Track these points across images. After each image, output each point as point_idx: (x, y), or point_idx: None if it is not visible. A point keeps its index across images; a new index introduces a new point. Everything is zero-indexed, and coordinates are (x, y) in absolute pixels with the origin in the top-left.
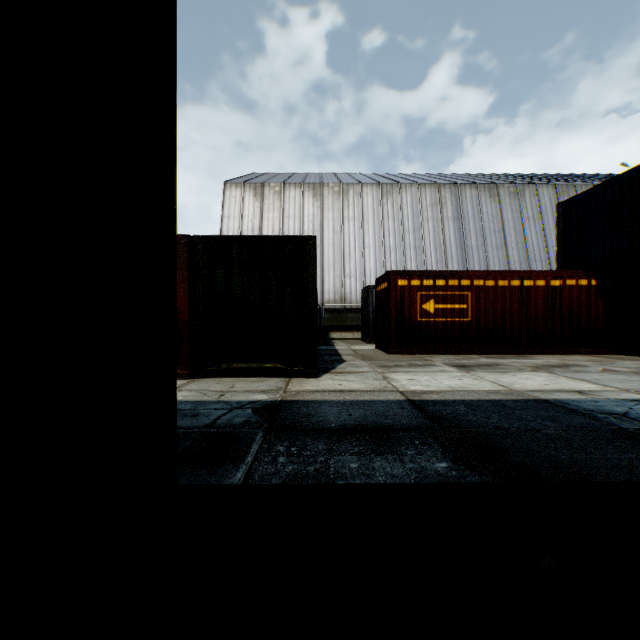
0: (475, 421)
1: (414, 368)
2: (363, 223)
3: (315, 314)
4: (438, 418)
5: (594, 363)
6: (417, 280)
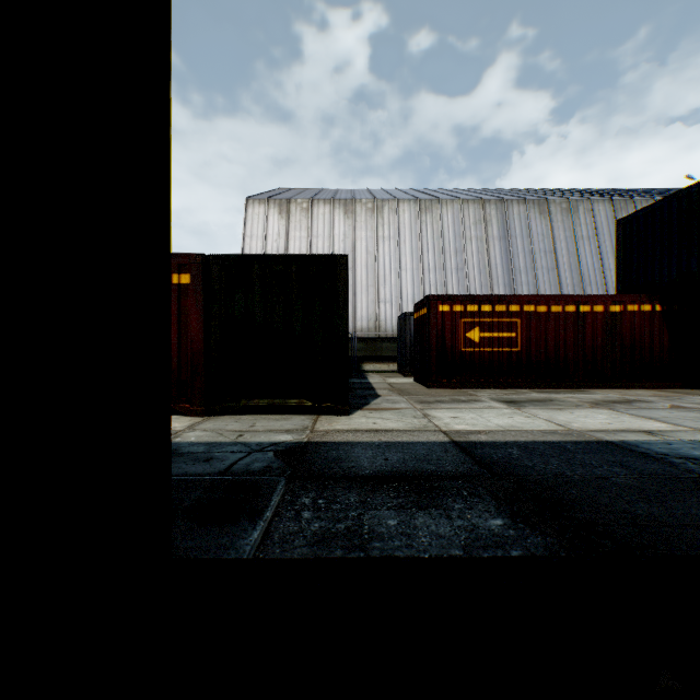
0: (531, 467)
1: (458, 404)
2: (399, 243)
3: (346, 343)
4: (488, 463)
5: (660, 398)
6: (460, 305)
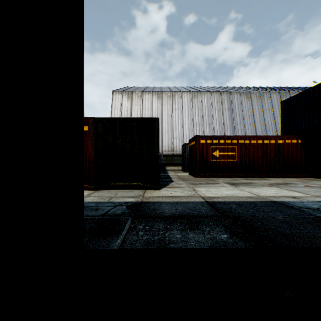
0: (241, 212)
1: (208, 185)
2: (182, 111)
3: (158, 157)
4: (221, 211)
5: (300, 182)
6: (210, 140)
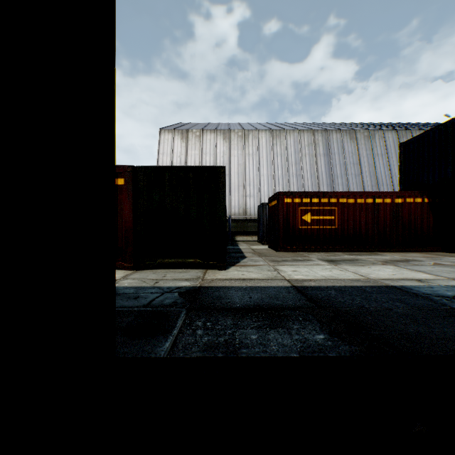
0: (343, 302)
1: (296, 262)
2: (259, 158)
3: (225, 223)
4: (316, 300)
5: (427, 259)
6: (298, 199)
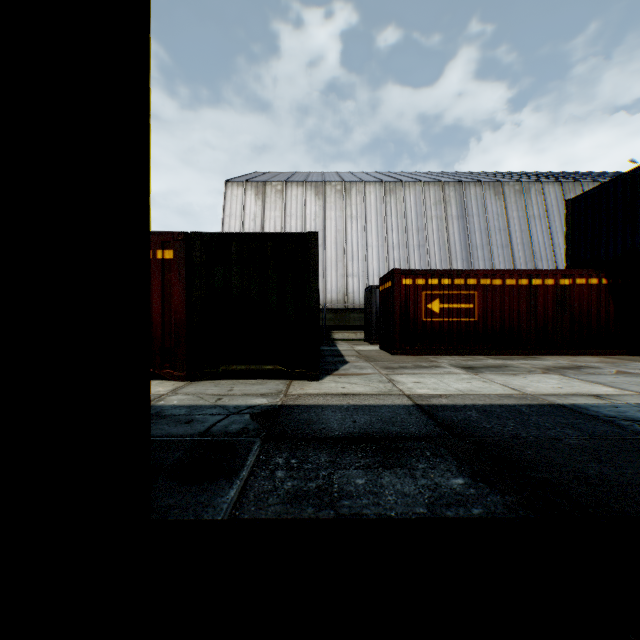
0: (489, 429)
1: (420, 370)
2: (366, 222)
3: (317, 314)
4: (449, 425)
5: (606, 365)
6: (422, 279)
